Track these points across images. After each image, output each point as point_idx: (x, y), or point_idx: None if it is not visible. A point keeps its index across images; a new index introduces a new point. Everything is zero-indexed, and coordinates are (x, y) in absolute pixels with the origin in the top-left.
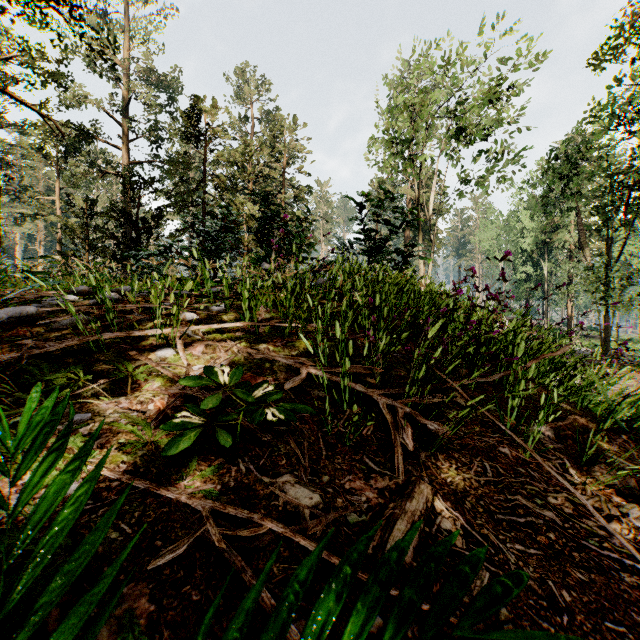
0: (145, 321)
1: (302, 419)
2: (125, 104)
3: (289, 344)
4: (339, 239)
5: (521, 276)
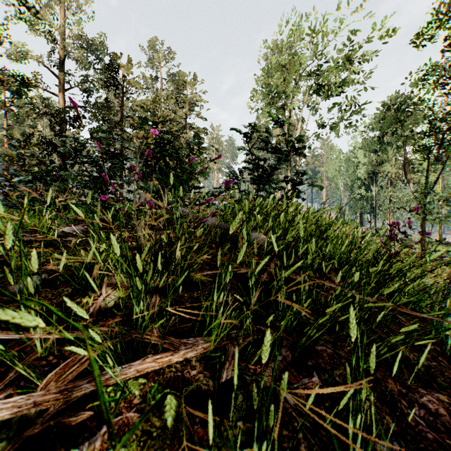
0: None
1: None
2: (61, 61)
3: None
4: (229, 167)
5: (357, 197)
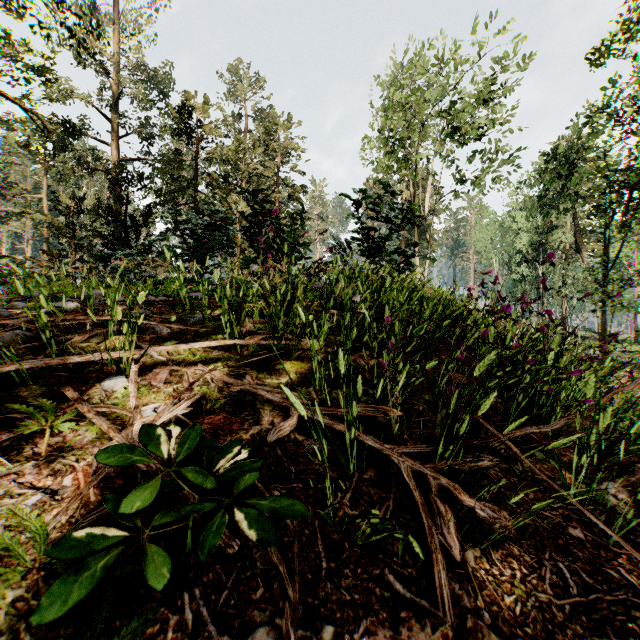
0: (101, 337)
1: (291, 495)
2: (115, 99)
3: (278, 367)
4: (335, 238)
5: (516, 277)
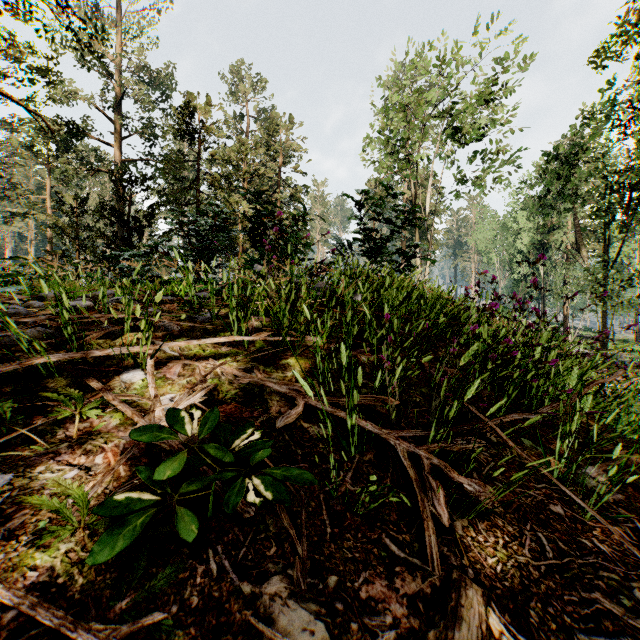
0: (115, 334)
1: None
2: (117, 101)
3: (283, 362)
4: (337, 239)
5: (518, 277)
